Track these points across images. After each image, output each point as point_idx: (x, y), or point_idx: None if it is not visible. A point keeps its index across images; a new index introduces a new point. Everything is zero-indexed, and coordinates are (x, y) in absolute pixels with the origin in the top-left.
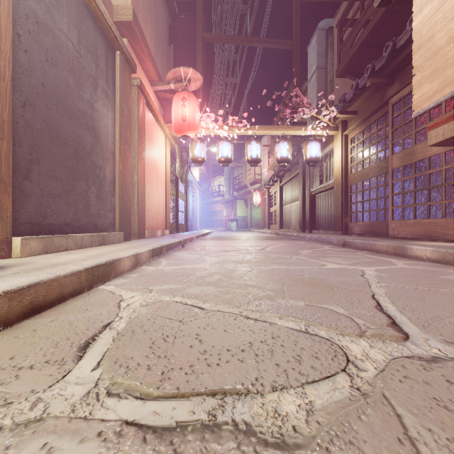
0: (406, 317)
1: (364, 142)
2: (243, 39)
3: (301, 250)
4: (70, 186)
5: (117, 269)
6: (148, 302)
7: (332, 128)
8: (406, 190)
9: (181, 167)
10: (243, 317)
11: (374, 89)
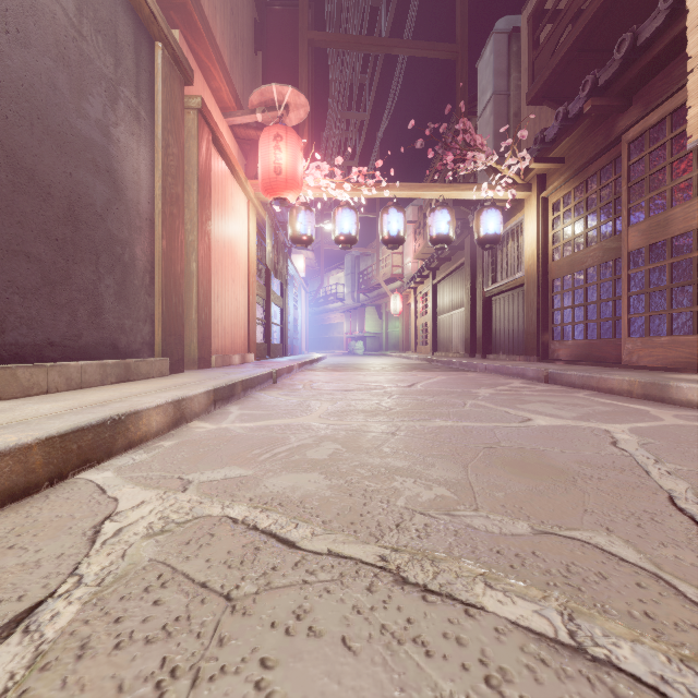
0: None
1: (576, 208)
2: (376, 42)
3: (477, 389)
4: (60, 273)
5: (132, 432)
6: (169, 522)
7: (521, 187)
8: (653, 286)
9: (276, 252)
10: (392, 578)
11: (595, 118)
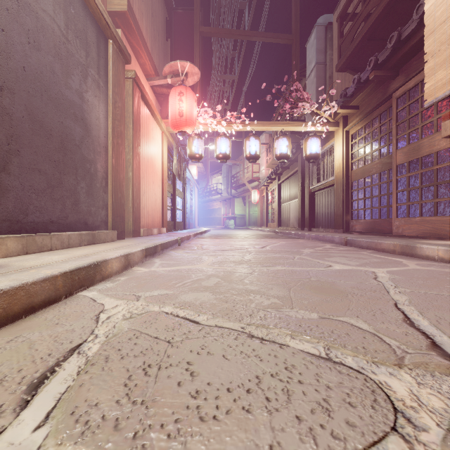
0: (446, 335)
1: (366, 137)
2: (242, 33)
3: (303, 249)
4: (56, 180)
5: (103, 271)
6: (133, 313)
7: (332, 124)
8: (411, 186)
9: (179, 164)
10: (246, 335)
11: (377, 82)
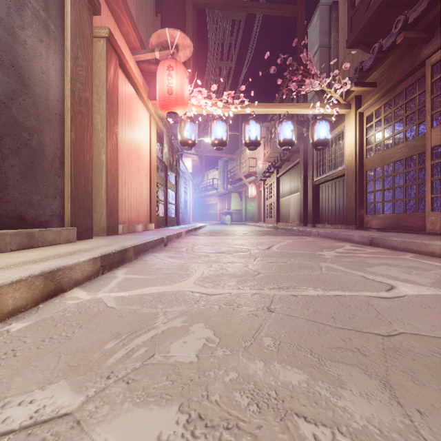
0: None
1: (385, 118)
2: (240, 4)
3: (321, 252)
4: None
5: None
6: None
7: (343, 106)
8: None
9: (171, 153)
10: None
11: (403, 49)
